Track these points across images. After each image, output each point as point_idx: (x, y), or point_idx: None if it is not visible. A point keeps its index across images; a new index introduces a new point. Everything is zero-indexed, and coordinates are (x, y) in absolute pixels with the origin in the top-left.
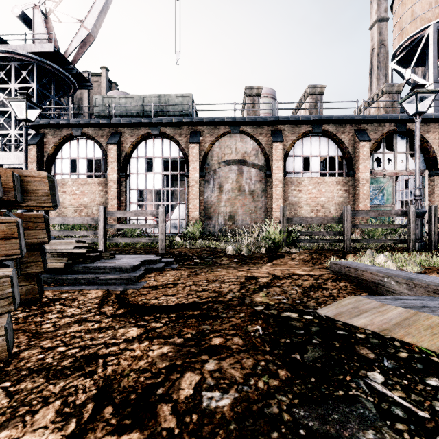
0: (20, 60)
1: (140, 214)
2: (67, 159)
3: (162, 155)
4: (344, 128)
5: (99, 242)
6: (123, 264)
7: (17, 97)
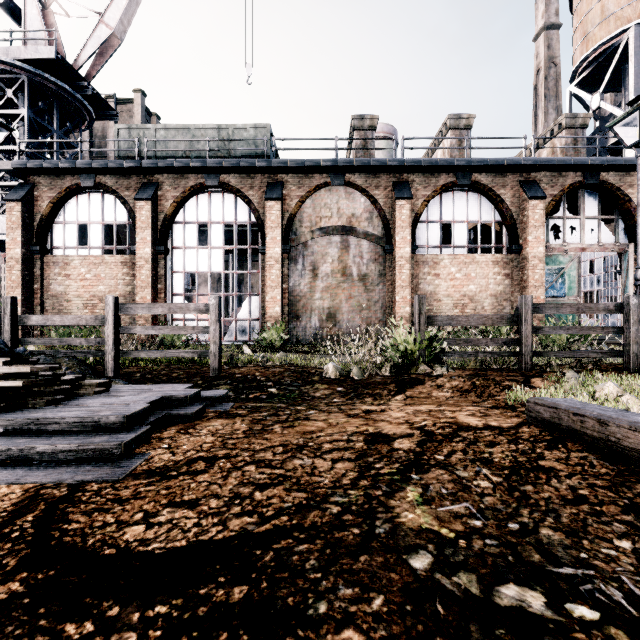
0: (3, 71)
1: (178, 309)
2: (72, 224)
3: (223, 219)
4: (505, 179)
5: (106, 357)
6: (106, 411)
7: None
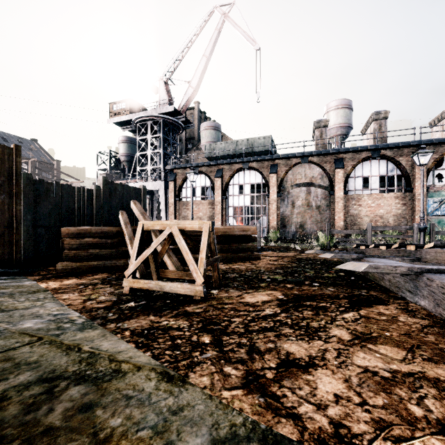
0: (154, 119)
1: None
2: (189, 188)
3: (250, 182)
4: (402, 152)
5: None
6: None
7: (190, 172)
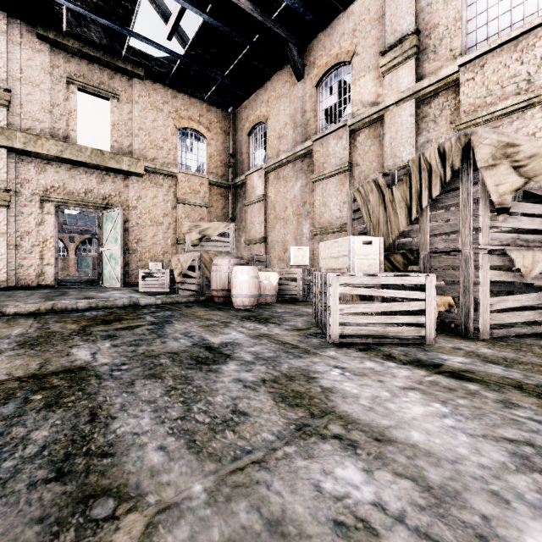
0: None
1: None
2: None
3: None
4: (64, 235)
5: None
6: None
7: None
